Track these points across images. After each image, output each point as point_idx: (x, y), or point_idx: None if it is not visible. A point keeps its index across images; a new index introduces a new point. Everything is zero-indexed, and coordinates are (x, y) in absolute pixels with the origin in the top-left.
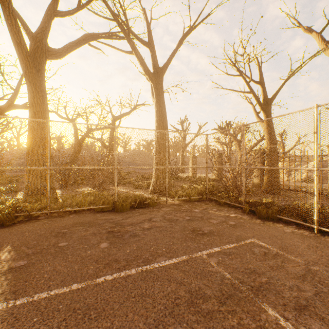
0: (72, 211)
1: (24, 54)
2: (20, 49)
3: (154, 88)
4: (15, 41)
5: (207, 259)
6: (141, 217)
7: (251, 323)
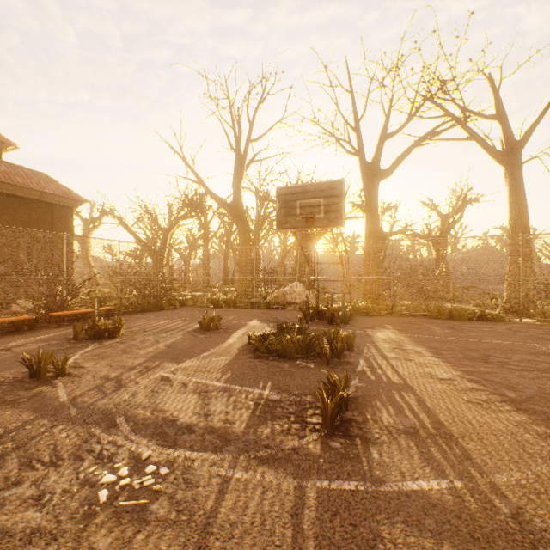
0: (407, 315)
1: (368, 189)
2: (366, 186)
3: (506, 172)
4: (364, 182)
5: (538, 346)
6: (480, 325)
7: (546, 359)
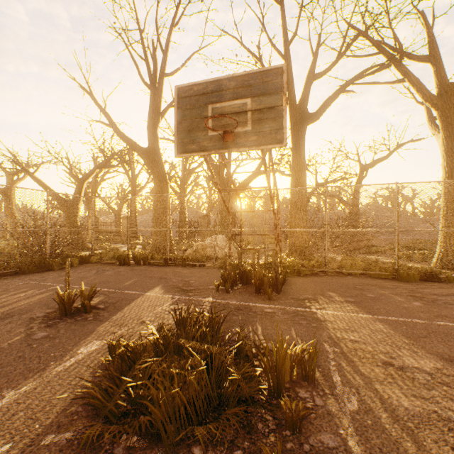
0: (343, 273)
1: (296, 130)
2: (294, 127)
3: (440, 117)
4: (292, 122)
5: None
6: (443, 290)
7: None
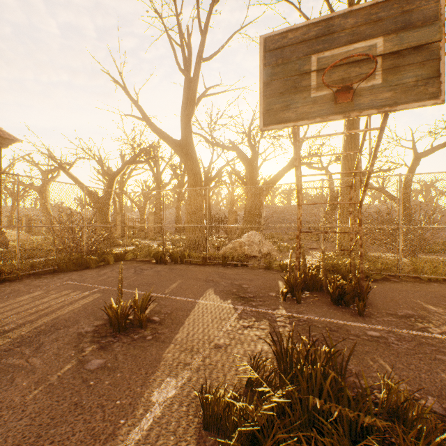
0: (421, 279)
1: None
2: None
3: None
4: None
5: None
6: None
7: None
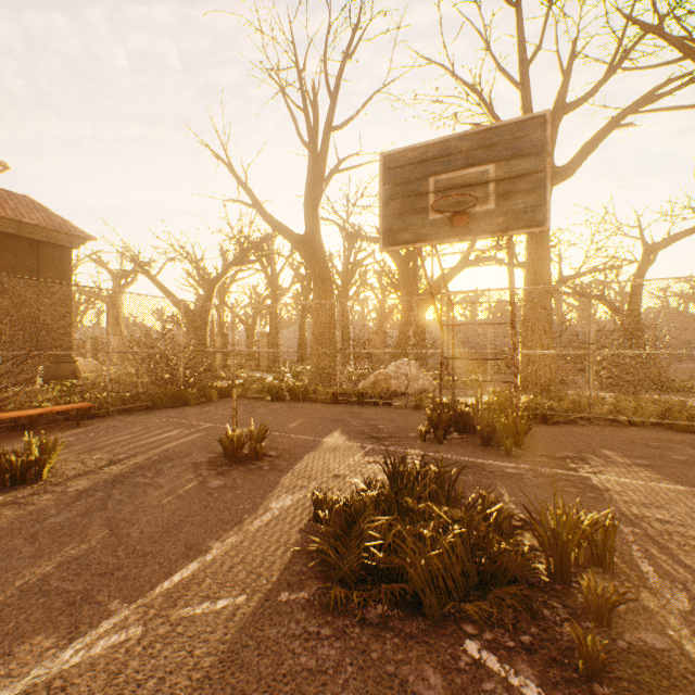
0: (621, 422)
1: None
2: None
3: None
4: None
5: None
6: None
7: None
